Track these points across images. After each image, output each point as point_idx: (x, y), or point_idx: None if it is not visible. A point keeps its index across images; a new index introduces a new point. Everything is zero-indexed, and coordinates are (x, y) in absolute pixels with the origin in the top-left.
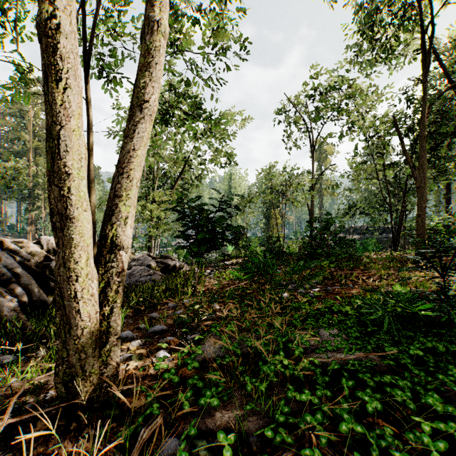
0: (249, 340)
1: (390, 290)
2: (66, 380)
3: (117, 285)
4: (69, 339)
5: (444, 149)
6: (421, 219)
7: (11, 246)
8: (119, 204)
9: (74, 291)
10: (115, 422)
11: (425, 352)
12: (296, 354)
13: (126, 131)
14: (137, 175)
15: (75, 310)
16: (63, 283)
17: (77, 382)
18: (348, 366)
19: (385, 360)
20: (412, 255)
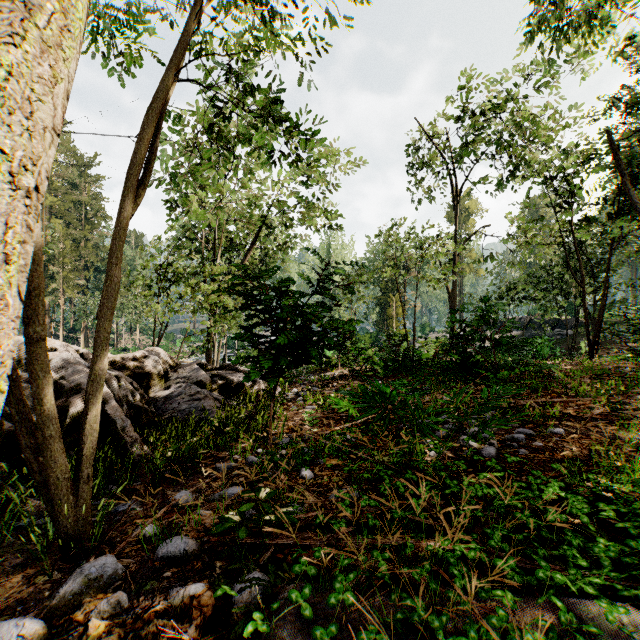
0: None
1: None
2: None
3: None
4: None
5: None
6: None
7: None
8: None
9: None
10: None
11: None
12: None
13: None
14: (23, 149)
15: None
16: None
17: None
18: None
19: None
20: (628, 366)
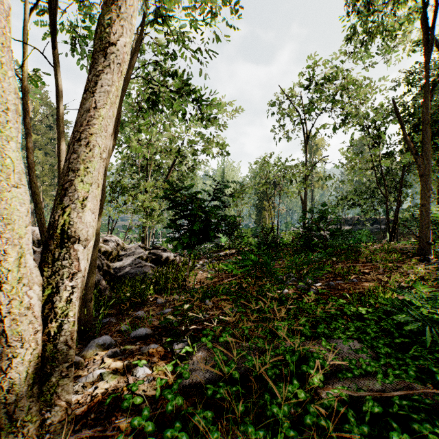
0: (249, 359)
1: (402, 286)
2: None
3: (70, 291)
4: None
5: None
6: (425, 209)
7: None
8: (75, 180)
9: None
10: None
11: None
12: (315, 384)
13: (87, 84)
14: (103, 144)
15: None
16: None
17: (2, 437)
18: (392, 408)
19: None
20: (411, 246)
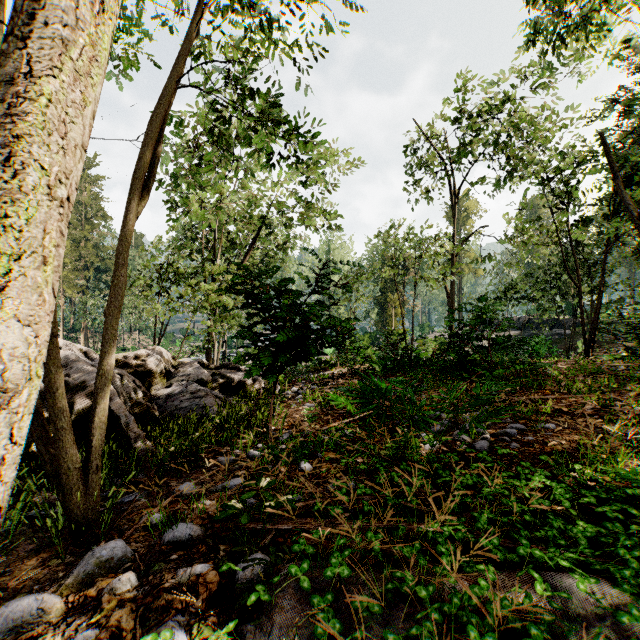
0: None
1: (637, 440)
2: None
3: None
4: None
5: None
6: None
7: None
8: None
9: None
10: None
11: None
12: None
13: (15, 22)
14: (56, 164)
15: None
16: None
17: None
18: None
19: None
20: (623, 364)
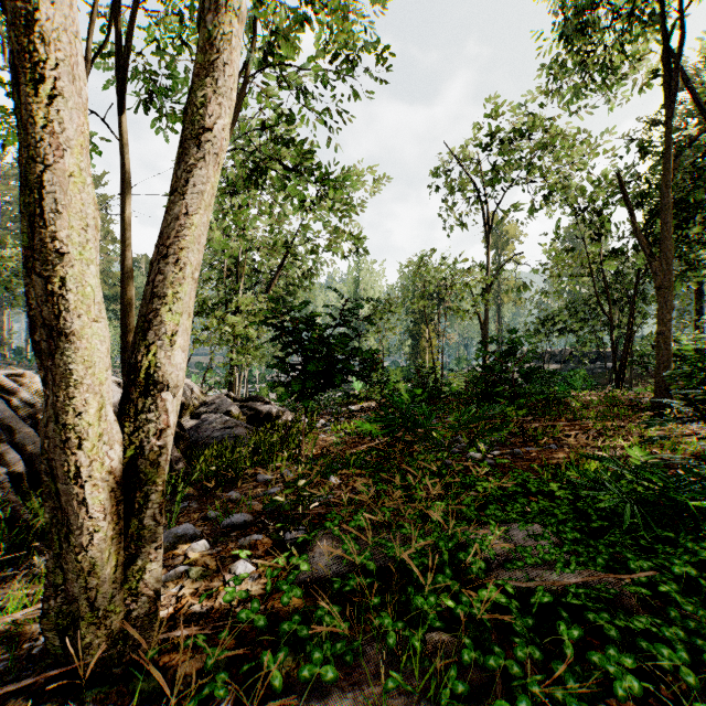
0: (389, 546)
1: (620, 454)
2: (63, 624)
3: (158, 453)
4: (67, 552)
5: (698, 228)
6: (664, 339)
7: (3, 383)
8: (162, 309)
9: (76, 465)
10: (149, 703)
11: (696, 568)
12: (473, 573)
13: (175, 183)
14: (196, 260)
15: (77, 499)
16: (55, 452)
17: (81, 629)
18: (566, 598)
19: (631, 586)
20: (647, 396)
